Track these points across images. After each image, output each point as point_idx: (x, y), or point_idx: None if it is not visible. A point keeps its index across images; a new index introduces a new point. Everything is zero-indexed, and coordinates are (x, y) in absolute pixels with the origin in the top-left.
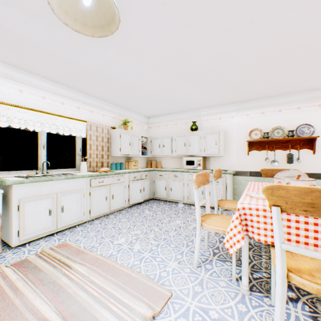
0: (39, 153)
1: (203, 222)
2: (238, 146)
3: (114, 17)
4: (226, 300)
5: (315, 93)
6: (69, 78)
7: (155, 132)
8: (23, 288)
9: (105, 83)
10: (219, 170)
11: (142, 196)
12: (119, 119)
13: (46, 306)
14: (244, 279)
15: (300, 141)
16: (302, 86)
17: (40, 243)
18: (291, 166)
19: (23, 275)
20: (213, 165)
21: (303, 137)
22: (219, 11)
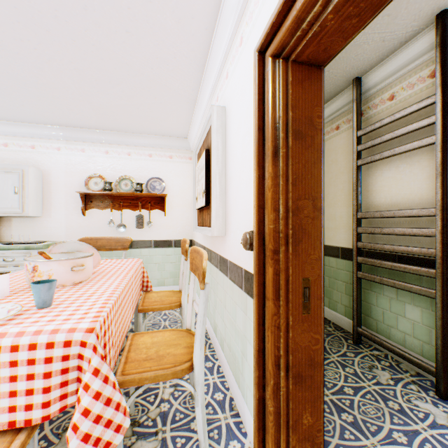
0: None
1: None
2: (70, 200)
3: None
4: None
5: (167, 141)
6: None
7: None
8: None
9: None
10: None
11: None
12: None
13: None
14: None
15: (152, 199)
16: (147, 125)
17: None
18: (143, 232)
19: None
20: (19, 233)
21: (152, 193)
22: None
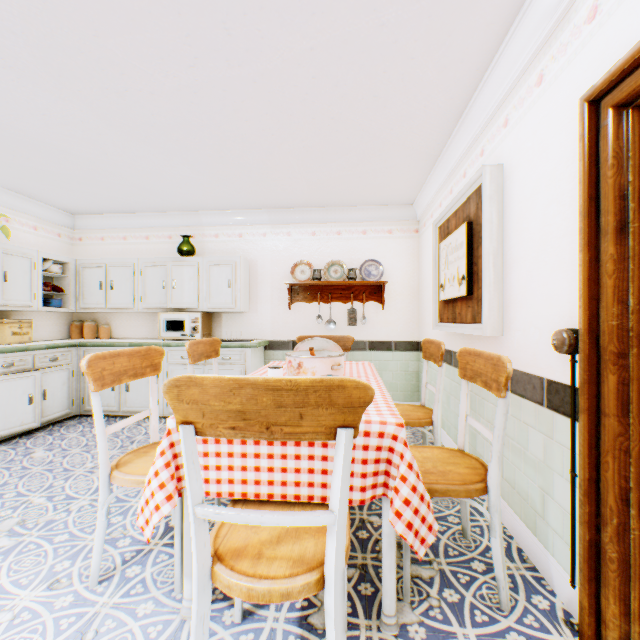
0: None
1: (118, 470)
2: (275, 292)
3: None
4: None
5: (385, 211)
6: None
7: (94, 251)
8: None
9: None
10: (215, 341)
11: (38, 414)
12: None
13: None
14: (187, 585)
15: (366, 287)
16: (364, 195)
17: None
18: (355, 330)
19: None
20: (228, 330)
21: (368, 281)
22: None
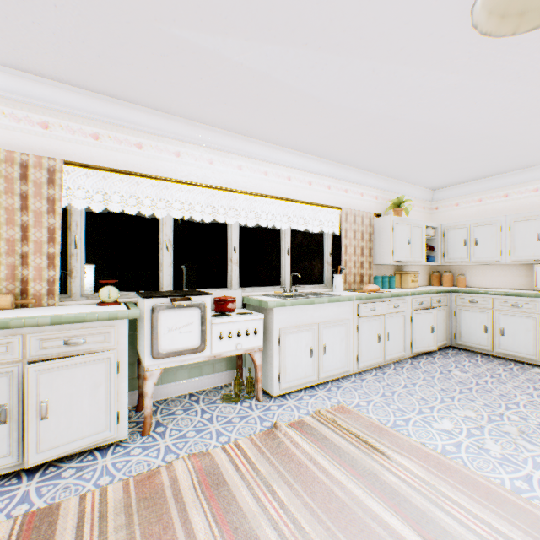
0: (281, 262)
1: None
2: None
3: None
4: None
5: None
6: (328, 142)
7: (447, 216)
8: (333, 471)
9: (385, 136)
10: None
11: (435, 341)
12: (383, 198)
13: (396, 520)
14: None
15: None
16: None
17: (303, 397)
18: None
19: (317, 447)
20: None
21: None
22: None
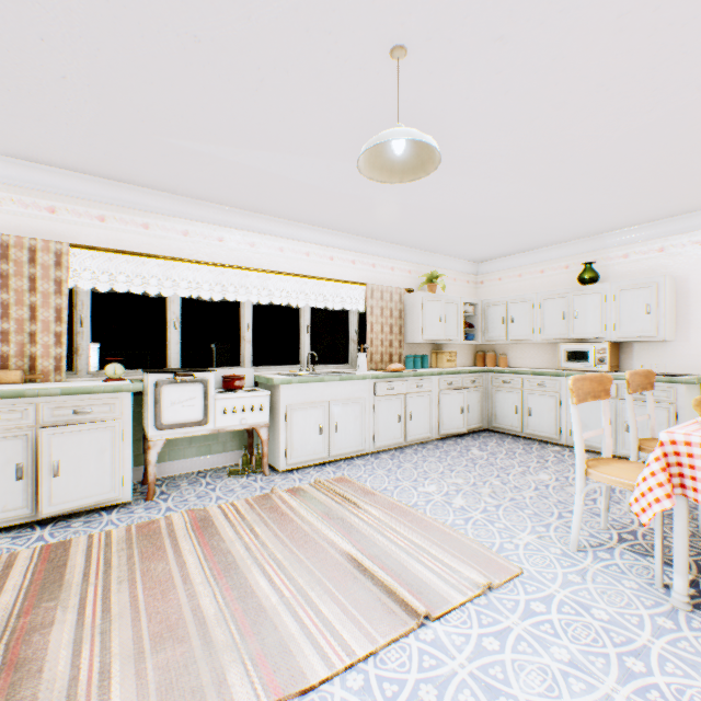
0: (301, 340)
1: (591, 469)
2: None
3: (431, 156)
4: (631, 605)
5: None
6: (343, 220)
7: (492, 291)
8: (308, 516)
9: (398, 216)
10: (647, 373)
11: (465, 422)
12: (418, 272)
13: (340, 539)
14: (675, 580)
15: None
16: None
17: (310, 472)
18: None
19: (303, 503)
20: (641, 362)
21: None
22: (623, 70)
